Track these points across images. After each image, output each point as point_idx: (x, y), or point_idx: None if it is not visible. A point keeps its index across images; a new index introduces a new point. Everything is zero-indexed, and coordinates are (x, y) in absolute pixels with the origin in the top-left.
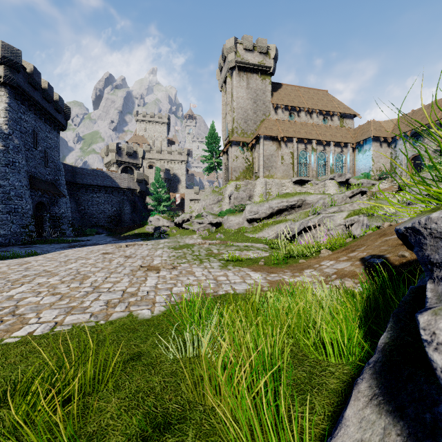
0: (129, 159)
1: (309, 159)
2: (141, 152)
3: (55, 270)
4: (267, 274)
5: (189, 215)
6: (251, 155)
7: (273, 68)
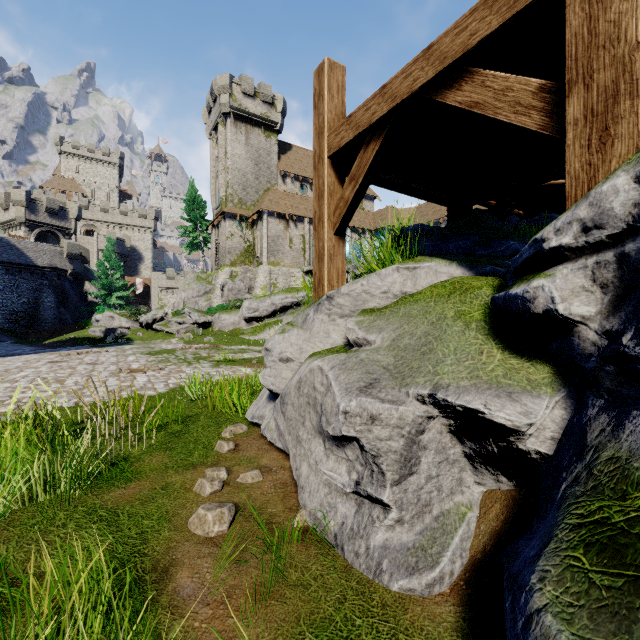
0: (51, 220)
1: None
2: (75, 210)
3: (7, 378)
4: (257, 368)
5: (163, 311)
6: (252, 233)
7: (280, 124)
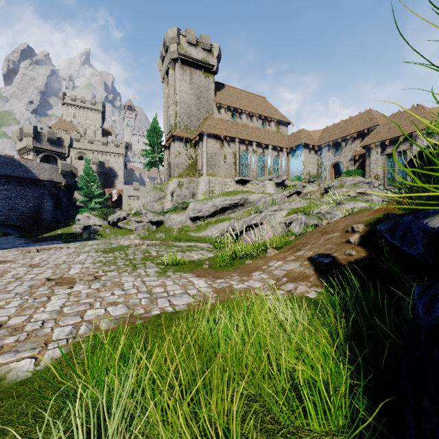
0: (51, 147)
1: (249, 160)
2: (68, 139)
3: None
4: (213, 280)
5: (126, 212)
6: (195, 152)
7: (216, 66)
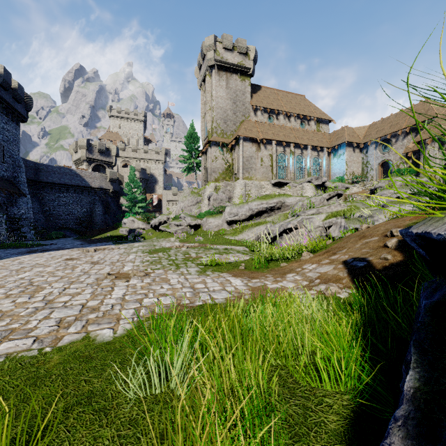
0: (101, 157)
1: (287, 161)
2: (115, 149)
3: (2, 281)
4: (248, 280)
5: (166, 216)
6: (231, 156)
7: (252, 69)
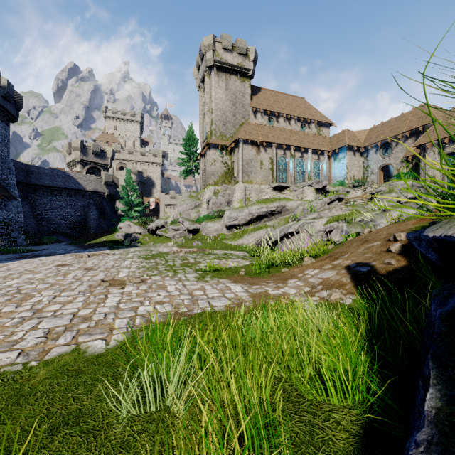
0: (96, 159)
1: (287, 165)
2: (111, 151)
3: None
4: (249, 286)
5: (164, 221)
6: (230, 159)
7: (252, 70)
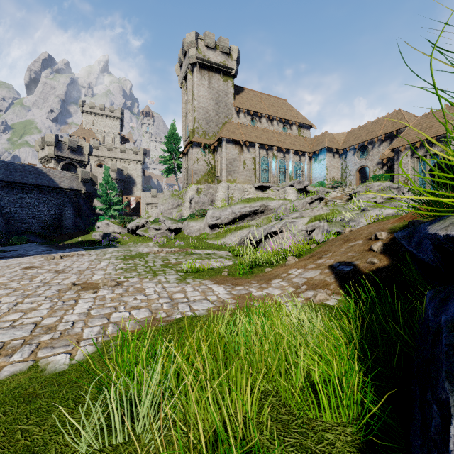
0: (72, 155)
1: (270, 165)
2: (88, 147)
3: None
4: (232, 287)
5: (145, 220)
6: (213, 157)
7: (235, 70)
